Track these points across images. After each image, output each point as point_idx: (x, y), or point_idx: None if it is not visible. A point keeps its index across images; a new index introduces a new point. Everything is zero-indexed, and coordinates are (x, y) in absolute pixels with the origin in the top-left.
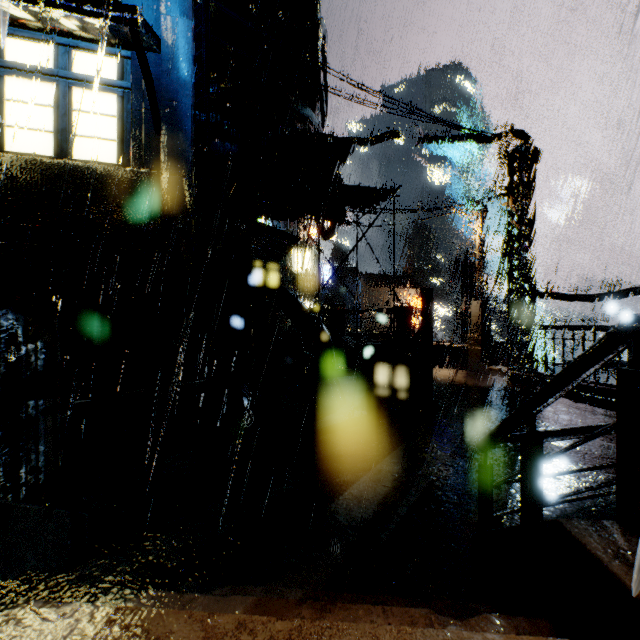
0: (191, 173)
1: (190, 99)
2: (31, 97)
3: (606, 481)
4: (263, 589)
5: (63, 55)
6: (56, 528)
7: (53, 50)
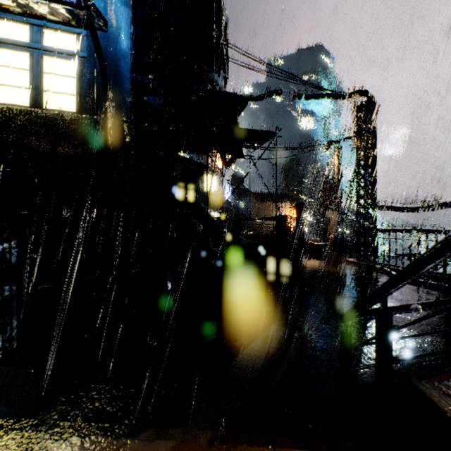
0: (130, 119)
1: (129, 65)
2: (13, 63)
3: (445, 349)
4: (181, 431)
5: (36, 32)
6: (23, 383)
7: (29, 29)
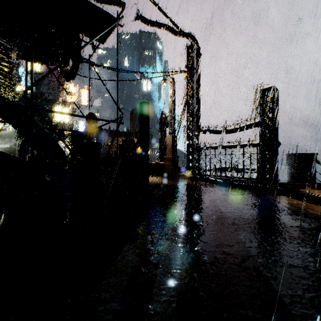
0: None
1: None
2: None
3: None
4: None
5: None
6: None
7: None
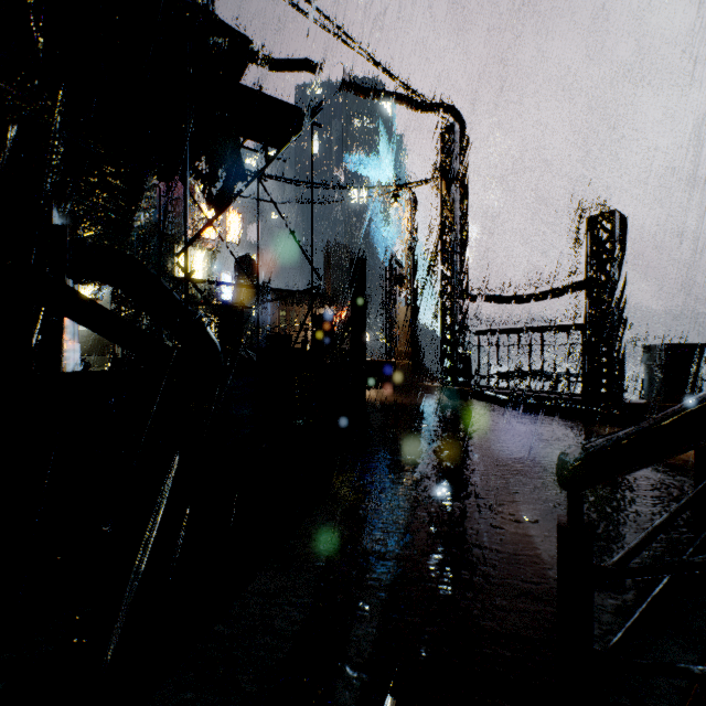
0: None
1: None
2: None
3: None
4: None
5: None
6: None
7: None
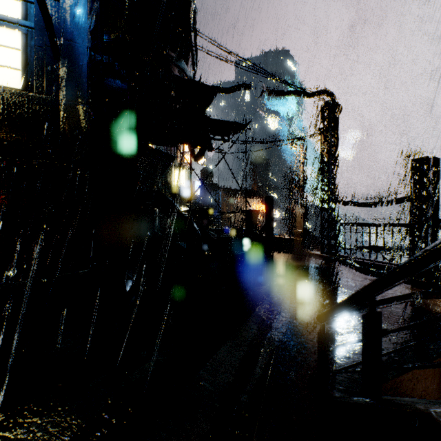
0: (87, 101)
1: (86, 41)
2: None
3: None
4: None
5: None
6: None
7: None
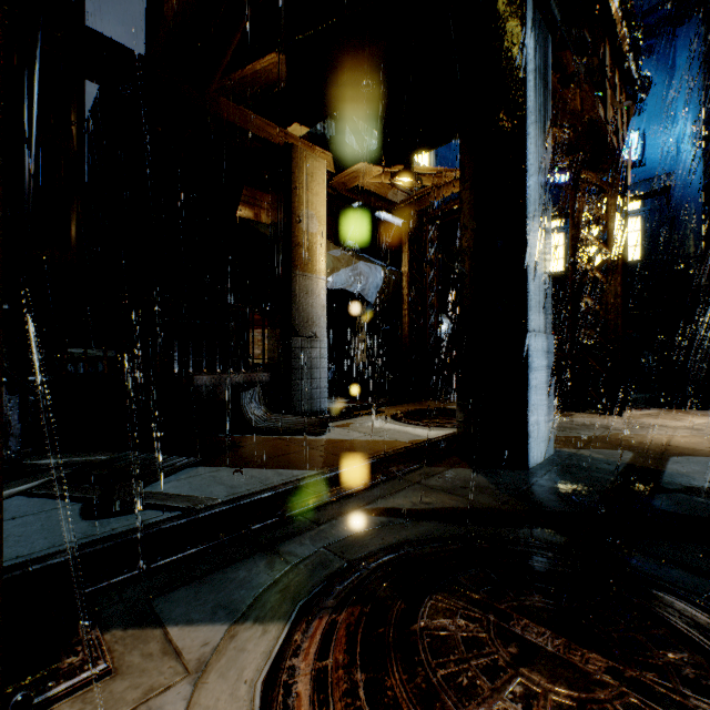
0: (701, 254)
1: (700, 203)
2: None
3: None
4: None
5: None
6: None
7: None
